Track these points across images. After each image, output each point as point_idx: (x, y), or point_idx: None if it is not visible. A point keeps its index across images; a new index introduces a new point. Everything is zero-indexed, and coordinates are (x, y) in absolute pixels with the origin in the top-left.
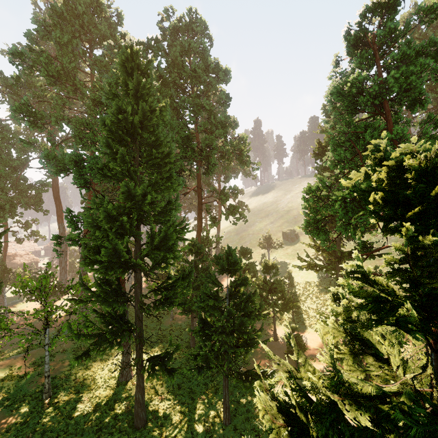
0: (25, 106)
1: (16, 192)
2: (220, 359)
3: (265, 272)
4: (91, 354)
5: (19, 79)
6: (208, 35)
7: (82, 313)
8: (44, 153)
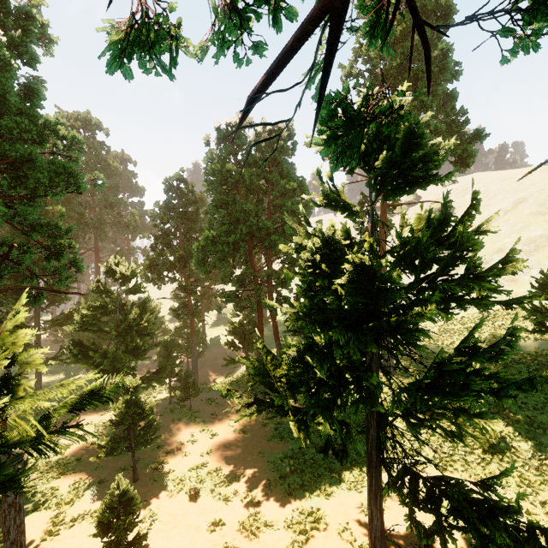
0: None
1: None
2: None
3: None
4: None
5: None
6: (103, 130)
7: None
8: None
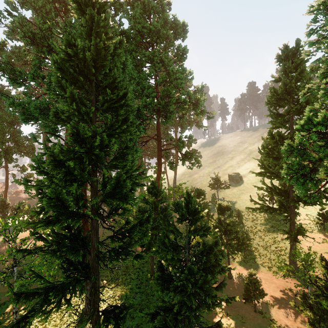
0: (5, 64)
1: (13, 142)
2: (179, 323)
3: (220, 213)
4: (30, 321)
5: (6, 45)
6: None
7: (28, 267)
8: (9, 101)
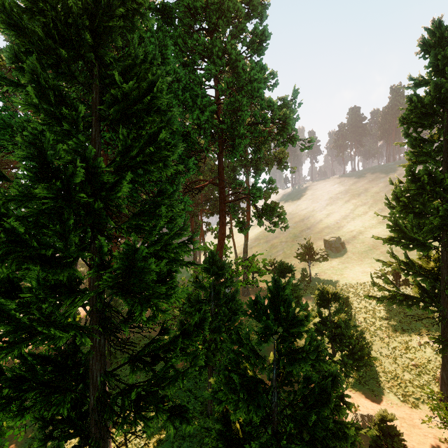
0: None
1: None
2: None
3: (321, 305)
4: None
5: None
6: None
7: None
8: None
